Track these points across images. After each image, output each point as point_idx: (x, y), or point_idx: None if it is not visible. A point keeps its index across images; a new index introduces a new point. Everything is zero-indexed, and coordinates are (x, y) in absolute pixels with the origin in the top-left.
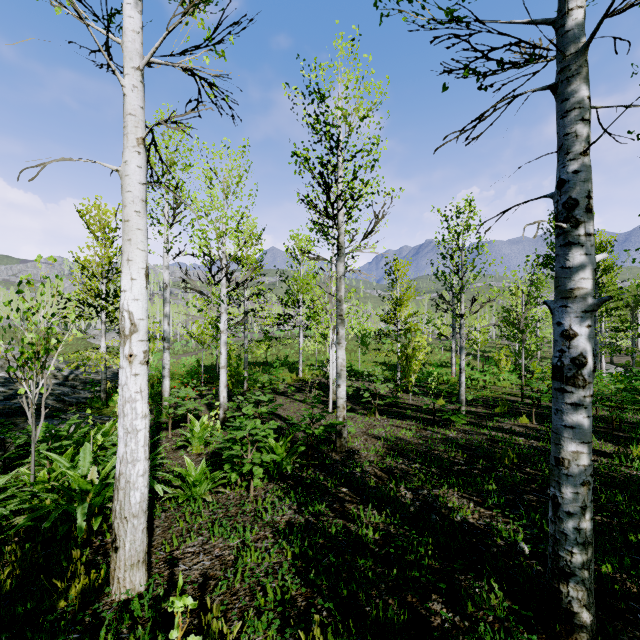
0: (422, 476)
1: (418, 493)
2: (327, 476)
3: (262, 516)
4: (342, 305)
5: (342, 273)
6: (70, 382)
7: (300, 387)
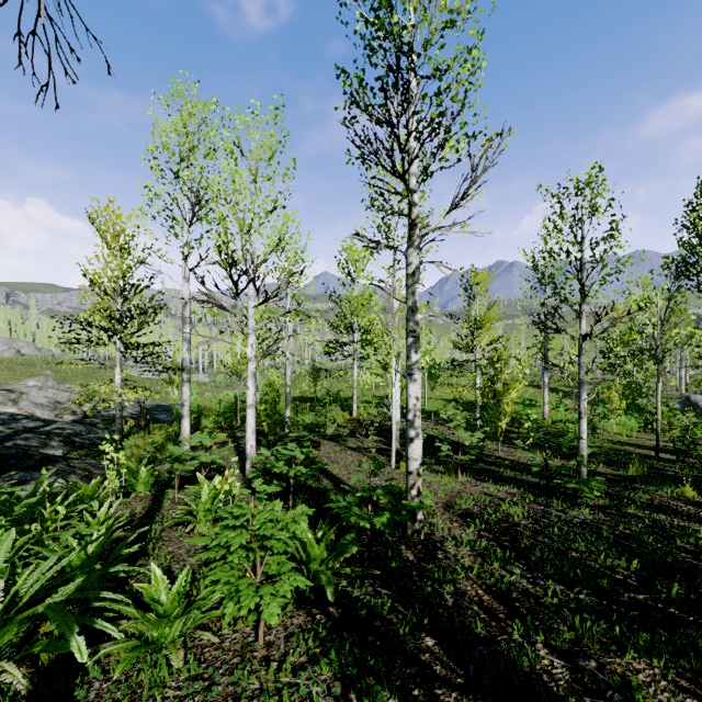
0: (577, 623)
1: (578, 666)
2: (396, 600)
3: None
4: (416, 315)
5: (416, 266)
6: (90, 419)
7: (354, 429)
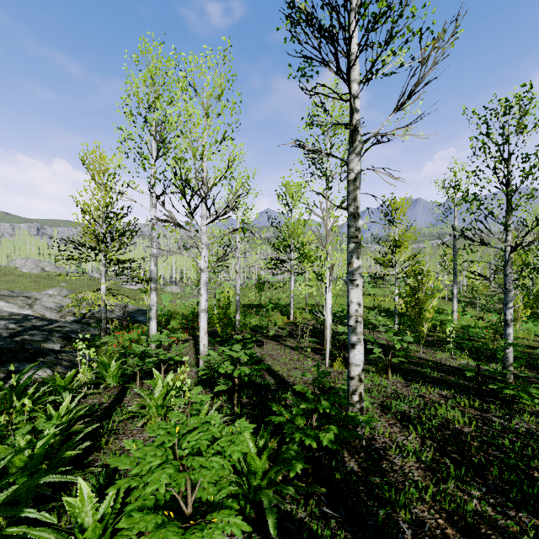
0: None
1: None
2: (345, 527)
3: None
4: (357, 221)
5: (357, 172)
6: (86, 319)
7: (291, 331)
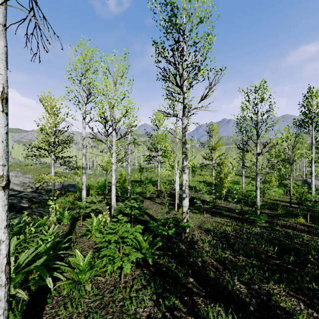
0: (251, 271)
1: (250, 287)
2: (177, 264)
3: (128, 307)
4: (186, 145)
5: (186, 124)
6: (39, 190)
7: (158, 195)
